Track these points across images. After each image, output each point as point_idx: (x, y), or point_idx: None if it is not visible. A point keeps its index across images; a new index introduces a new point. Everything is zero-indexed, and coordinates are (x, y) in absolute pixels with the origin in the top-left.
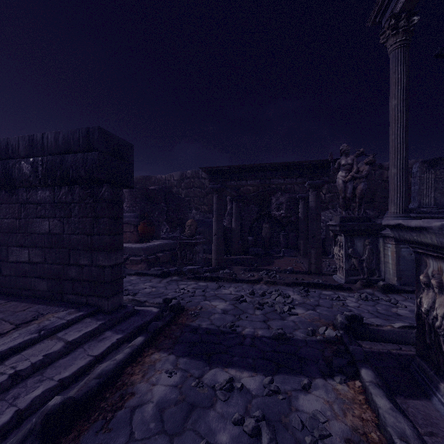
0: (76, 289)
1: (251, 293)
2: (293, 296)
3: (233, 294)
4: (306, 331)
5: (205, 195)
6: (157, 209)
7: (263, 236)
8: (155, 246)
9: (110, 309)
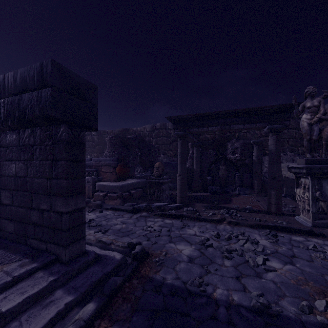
0: (37, 234)
1: (216, 235)
2: (262, 241)
3: (198, 235)
4: (295, 301)
5: (170, 143)
6: (132, 153)
7: (220, 176)
8: (128, 184)
9: (68, 259)
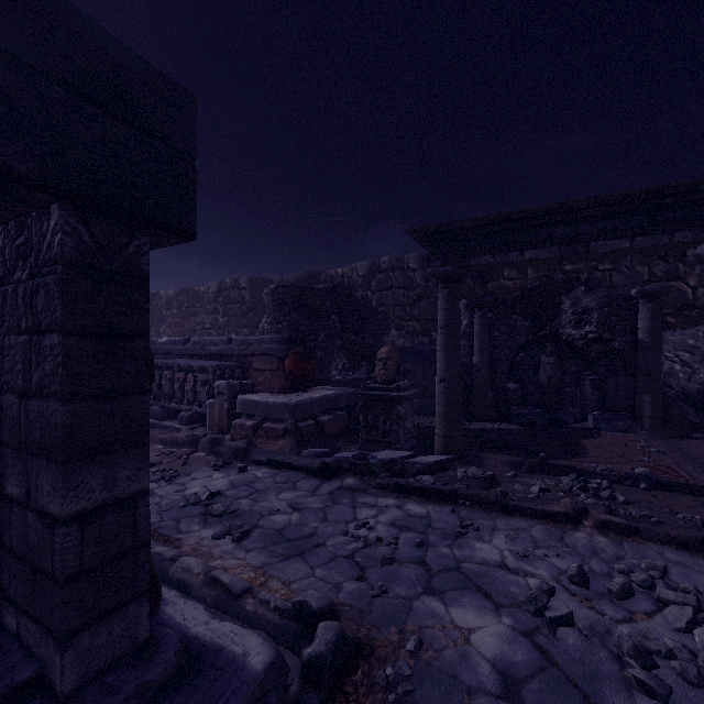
0: None
1: (577, 578)
2: None
3: (511, 568)
4: None
5: (414, 302)
6: (324, 326)
7: (543, 383)
8: (313, 401)
9: (76, 681)
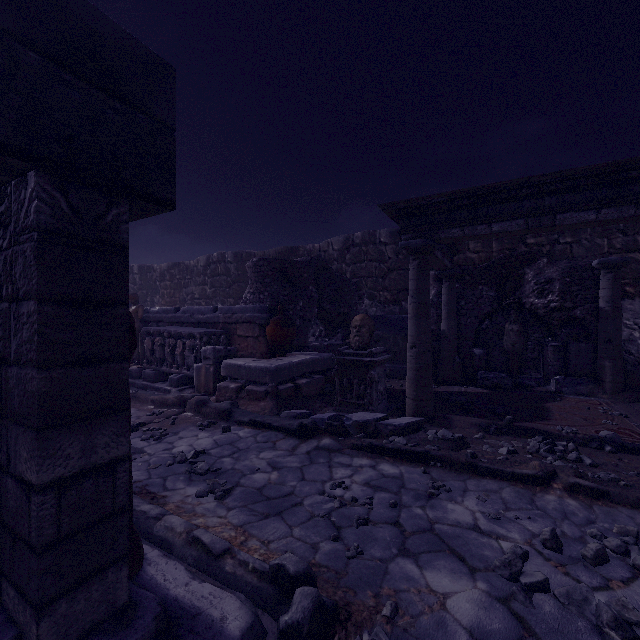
0: None
1: (551, 542)
2: None
3: (484, 530)
4: None
5: (385, 274)
6: (302, 296)
7: (507, 349)
8: (292, 365)
9: None
